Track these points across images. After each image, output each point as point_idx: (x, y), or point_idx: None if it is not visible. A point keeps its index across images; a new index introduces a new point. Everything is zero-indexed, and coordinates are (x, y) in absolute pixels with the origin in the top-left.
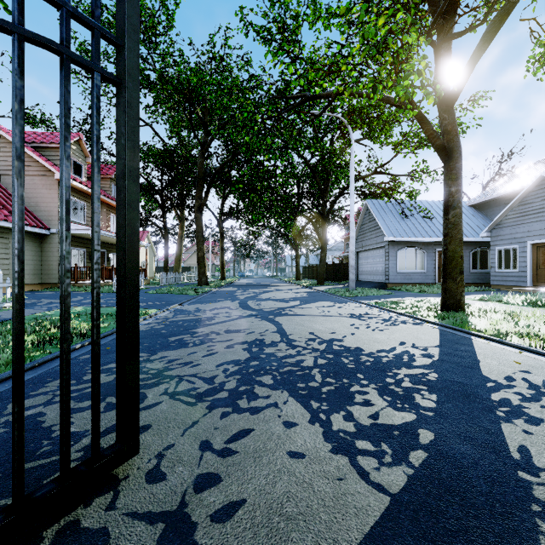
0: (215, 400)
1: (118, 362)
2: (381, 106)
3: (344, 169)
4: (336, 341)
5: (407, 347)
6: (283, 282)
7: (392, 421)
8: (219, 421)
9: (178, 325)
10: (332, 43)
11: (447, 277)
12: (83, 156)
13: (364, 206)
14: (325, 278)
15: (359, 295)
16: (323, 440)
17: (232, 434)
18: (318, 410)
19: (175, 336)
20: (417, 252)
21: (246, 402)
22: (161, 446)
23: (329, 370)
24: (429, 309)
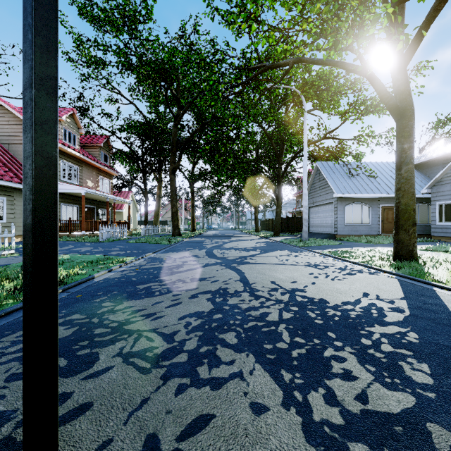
0: (172, 366)
1: (25, 343)
2: (331, 79)
3: (297, 136)
4: (298, 291)
5: (372, 299)
6: (244, 233)
7: (388, 408)
8: (173, 399)
9: (149, 273)
10: (293, 3)
11: (400, 228)
12: (77, 127)
13: (314, 167)
14: (280, 230)
15: (312, 244)
16: (304, 440)
17: (186, 424)
18: (292, 384)
19: (144, 284)
20: (363, 207)
21: (207, 369)
22: (95, 443)
23: (297, 326)
24: (381, 258)
